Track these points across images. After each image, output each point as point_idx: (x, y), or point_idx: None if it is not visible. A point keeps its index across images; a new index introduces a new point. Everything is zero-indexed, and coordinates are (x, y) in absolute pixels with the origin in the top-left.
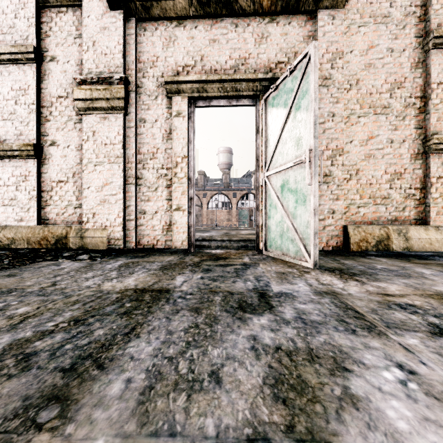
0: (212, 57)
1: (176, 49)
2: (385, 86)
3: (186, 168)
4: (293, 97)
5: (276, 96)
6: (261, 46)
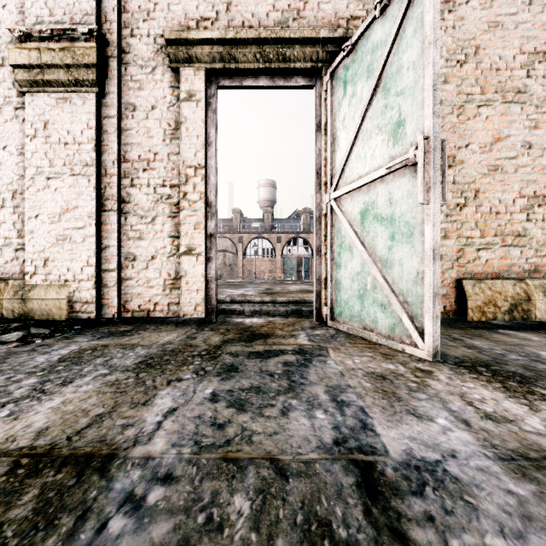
0: (244, 7)
1: None
2: (519, 59)
3: (202, 185)
4: (387, 53)
5: (351, 63)
6: None
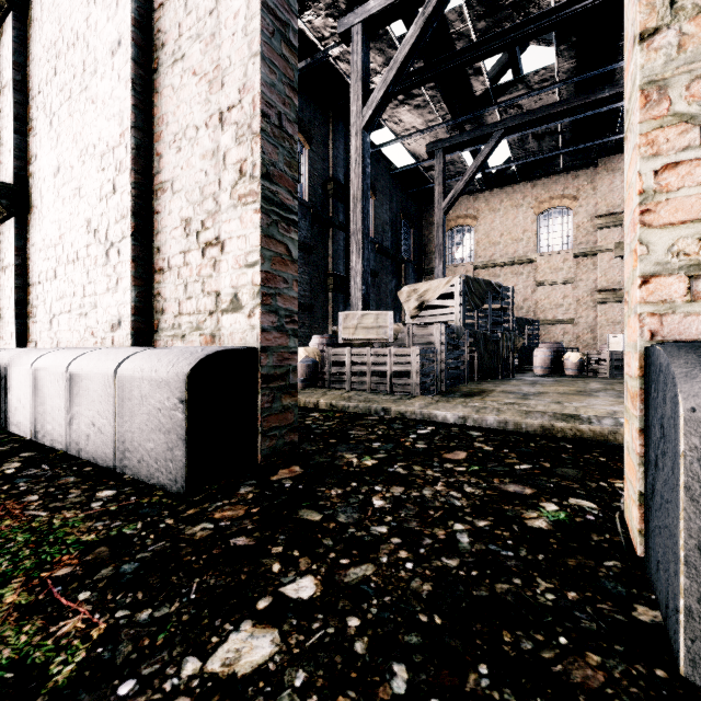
0: None
1: None
2: None
3: None
4: None
5: None
6: None
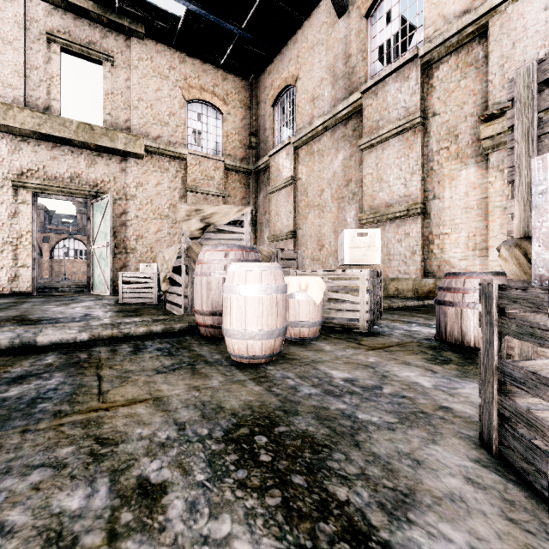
0: (53, 168)
1: (22, 156)
2: (166, 205)
3: (31, 239)
4: (104, 213)
5: (98, 205)
6: (91, 168)
